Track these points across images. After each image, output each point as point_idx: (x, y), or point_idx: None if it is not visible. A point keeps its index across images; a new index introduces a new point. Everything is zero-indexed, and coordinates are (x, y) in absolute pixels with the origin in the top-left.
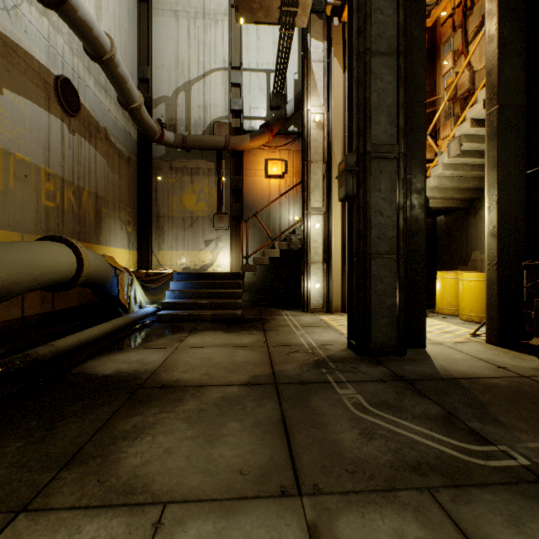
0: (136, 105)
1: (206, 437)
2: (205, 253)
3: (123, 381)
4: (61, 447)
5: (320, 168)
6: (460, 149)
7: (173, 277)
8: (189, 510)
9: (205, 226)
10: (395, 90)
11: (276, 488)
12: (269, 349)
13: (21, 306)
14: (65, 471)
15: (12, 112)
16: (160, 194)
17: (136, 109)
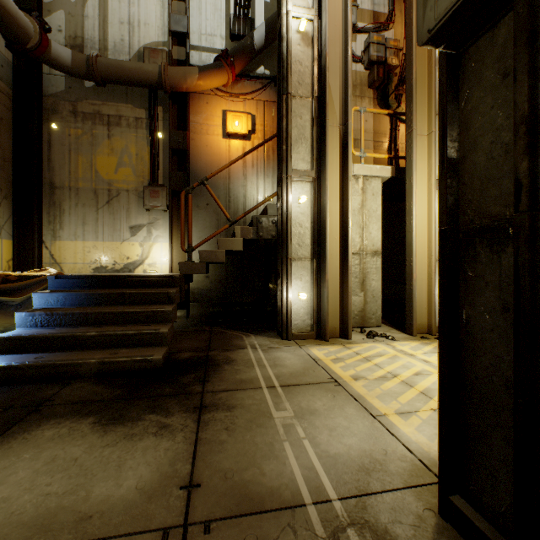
0: None
1: None
2: (130, 244)
3: None
4: None
5: (307, 107)
6: None
7: (48, 284)
8: None
9: (131, 205)
10: None
11: None
12: None
13: None
14: None
15: None
16: (56, 151)
17: None
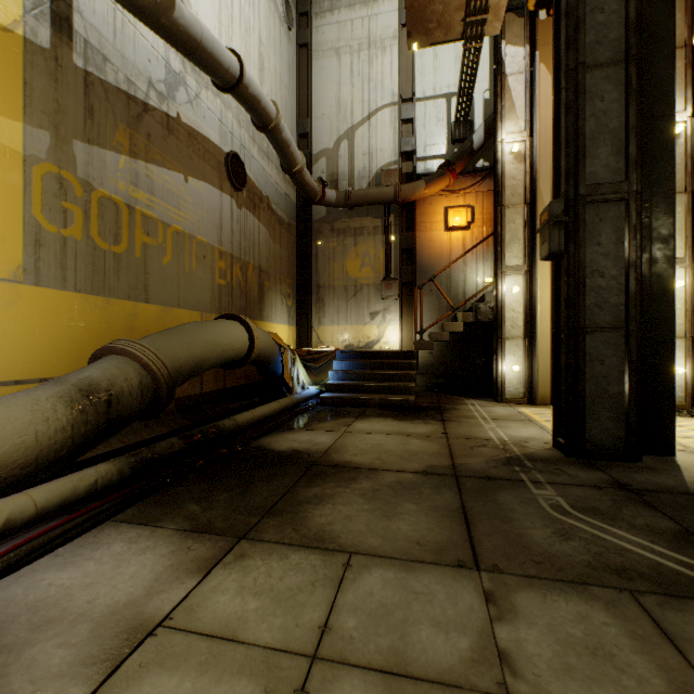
0: (298, 168)
1: (383, 512)
2: (370, 327)
3: (298, 458)
4: (258, 502)
5: (519, 213)
6: None
7: (336, 356)
8: (372, 561)
9: (371, 296)
10: (622, 109)
11: (453, 560)
12: (449, 440)
13: (200, 383)
14: (266, 518)
15: (194, 197)
16: (320, 261)
17: (298, 173)
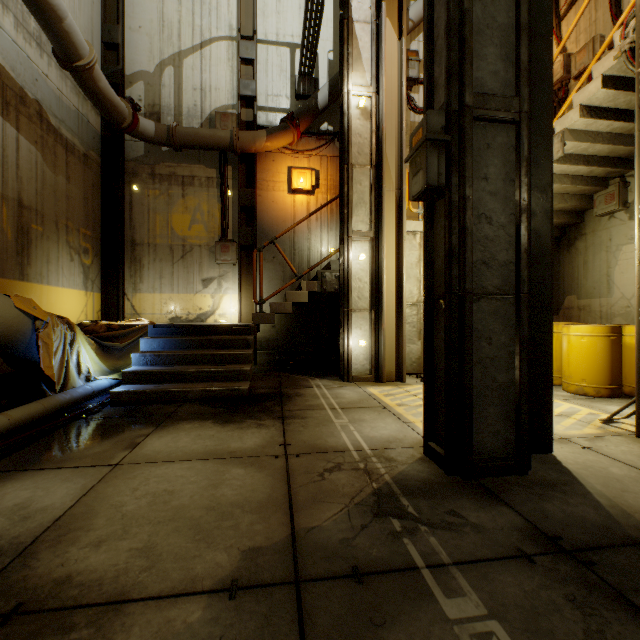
0: (82, 63)
1: None
2: (202, 296)
3: None
4: None
5: (366, 174)
6: (563, 150)
7: (148, 331)
8: None
9: (204, 259)
10: (512, 1)
11: None
12: (289, 462)
13: None
14: None
15: None
16: (136, 211)
17: (83, 70)
